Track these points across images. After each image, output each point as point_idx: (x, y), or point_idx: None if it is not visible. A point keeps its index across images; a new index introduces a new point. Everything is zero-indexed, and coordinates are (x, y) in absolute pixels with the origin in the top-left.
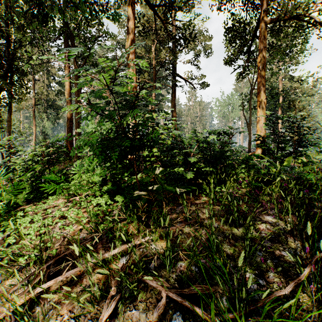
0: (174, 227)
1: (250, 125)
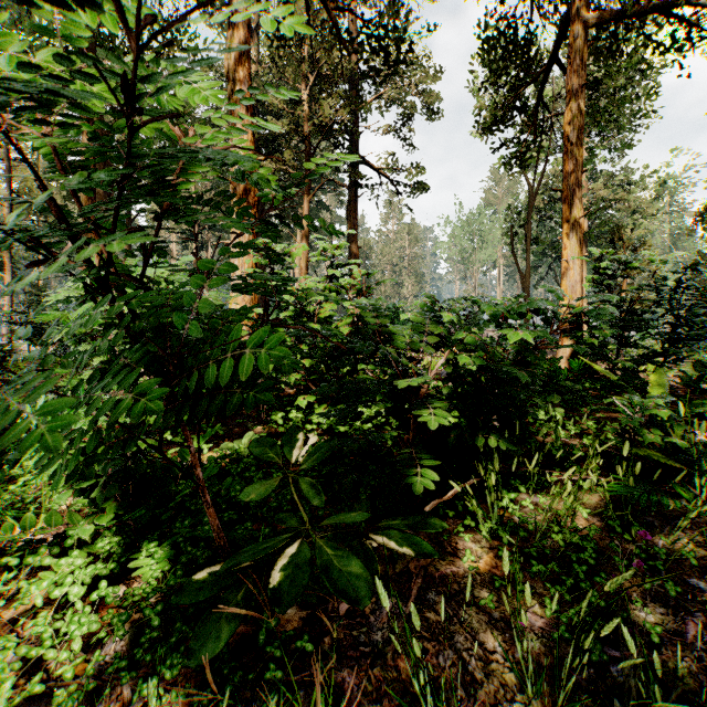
0: None
1: (528, 278)
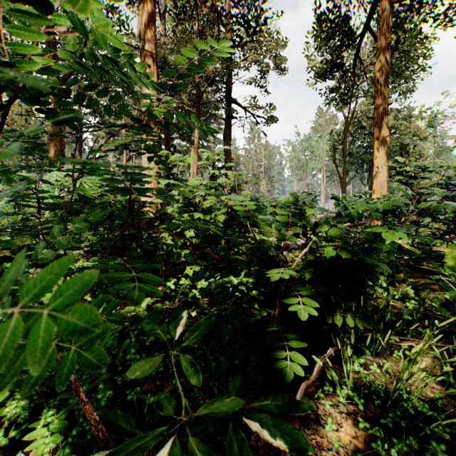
0: None
1: (344, 179)
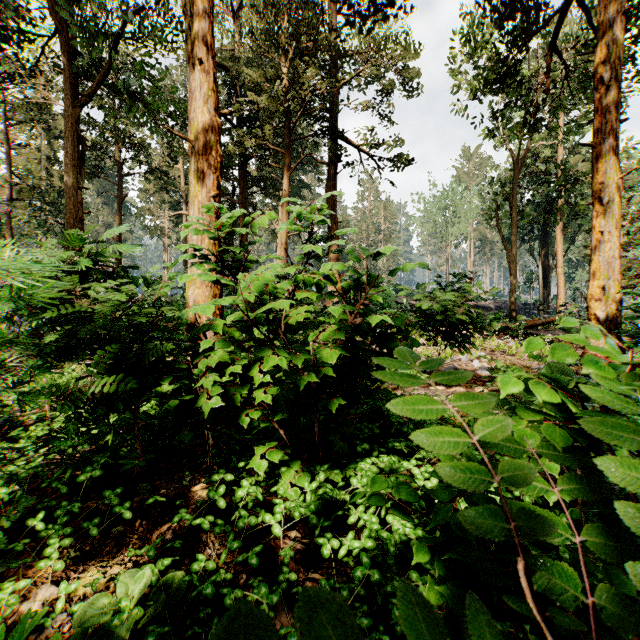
0: None
1: (514, 252)
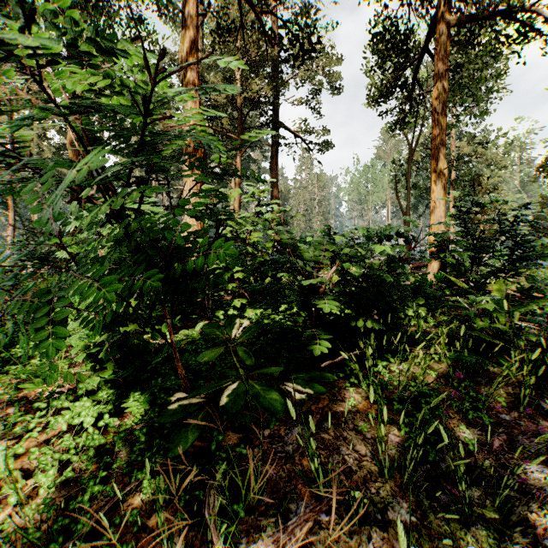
0: (283, 535)
1: (408, 215)
